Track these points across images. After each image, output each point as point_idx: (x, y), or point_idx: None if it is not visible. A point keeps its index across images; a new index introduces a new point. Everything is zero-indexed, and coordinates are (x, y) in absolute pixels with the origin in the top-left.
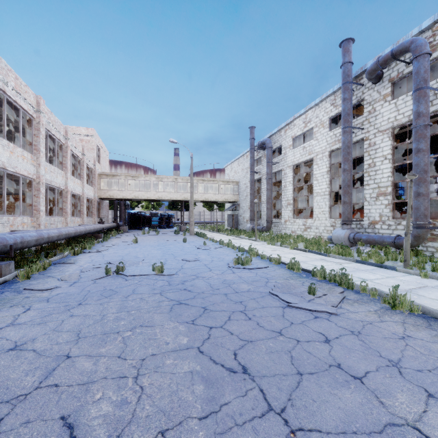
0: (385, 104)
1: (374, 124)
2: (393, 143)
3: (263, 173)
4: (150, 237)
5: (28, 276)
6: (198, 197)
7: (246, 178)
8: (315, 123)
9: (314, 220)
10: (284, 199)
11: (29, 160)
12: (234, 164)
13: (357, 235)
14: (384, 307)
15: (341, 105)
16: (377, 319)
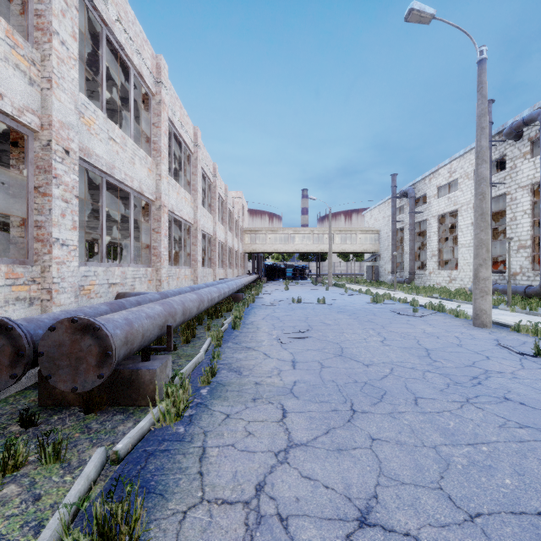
0: (525, 161)
1: (515, 180)
2: (533, 199)
3: (406, 222)
4: (293, 286)
5: (253, 301)
6: (335, 248)
7: (387, 226)
8: (460, 174)
9: (459, 272)
10: (428, 250)
11: (223, 231)
12: (374, 211)
13: (494, 286)
14: (453, 317)
15: None
16: (441, 319)
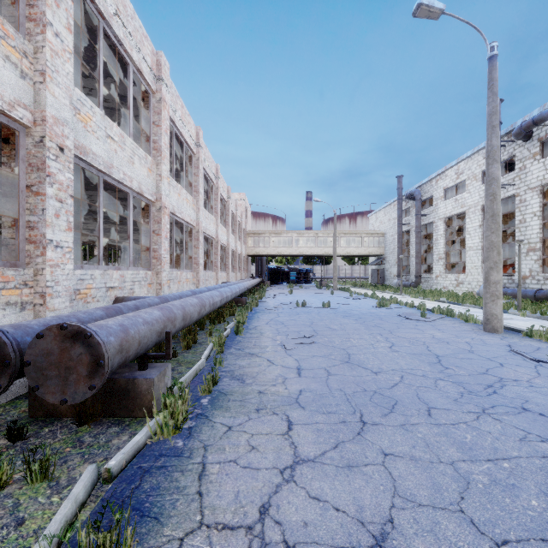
0: (534, 162)
1: (524, 181)
2: (543, 200)
3: (413, 225)
4: (297, 290)
5: (257, 305)
6: (340, 251)
7: (393, 229)
8: (468, 175)
9: (466, 275)
10: (435, 253)
11: (225, 233)
12: (379, 214)
13: (503, 290)
14: (462, 322)
15: None
16: (450, 324)
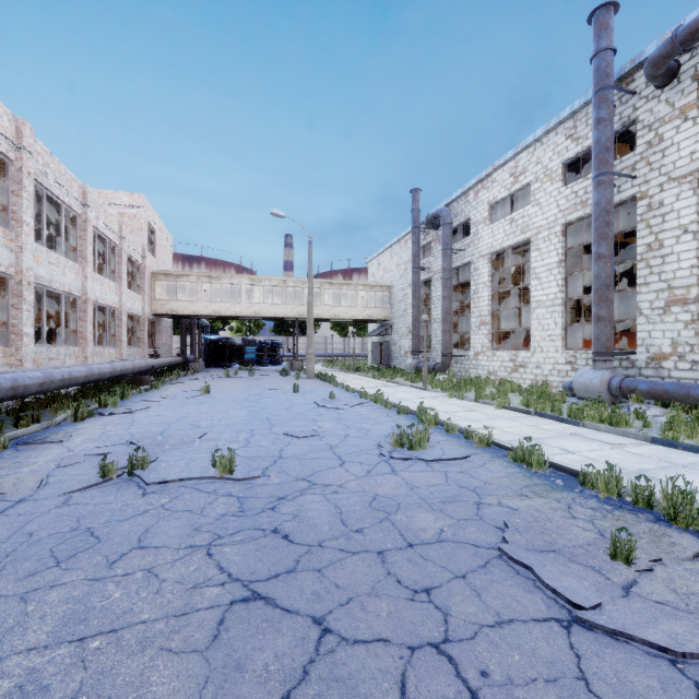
0: (685, 125)
1: (660, 167)
2: None
3: (436, 270)
4: (238, 381)
5: None
6: (323, 312)
7: (404, 279)
8: (535, 174)
9: (532, 352)
10: (474, 314)
11: None
12: (383, 257)
13: (627, 382)
14: None
15: (593, 132)
16: None
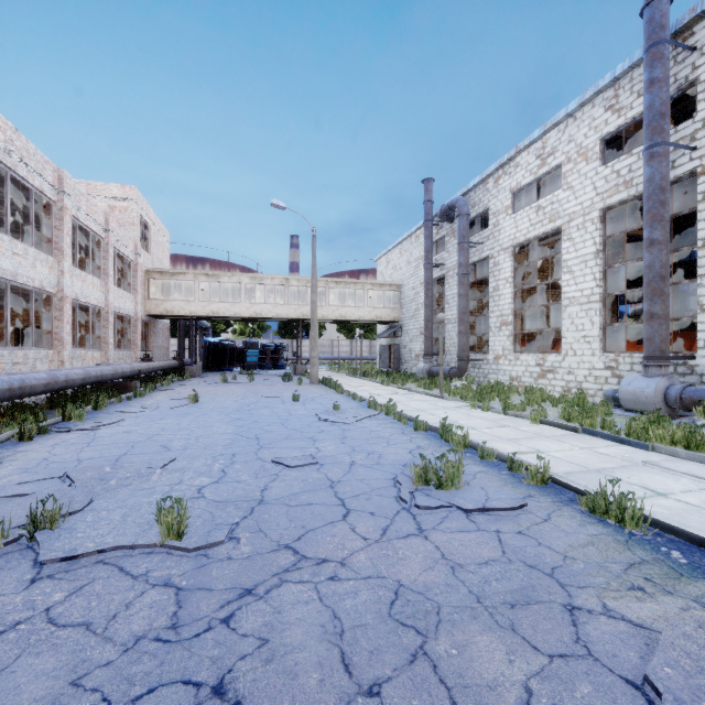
0: None
1: None
2: None
3: (450, 266)
4: (234, 387)
5: None
6: (328, 313)
7: (414, 277)
8: (567, 154)
9: (563, 356)
10: (493, 314)
11: None
12: (392, 254)
13: (690, 392)
14: None
15: (644, 95)
16: None
